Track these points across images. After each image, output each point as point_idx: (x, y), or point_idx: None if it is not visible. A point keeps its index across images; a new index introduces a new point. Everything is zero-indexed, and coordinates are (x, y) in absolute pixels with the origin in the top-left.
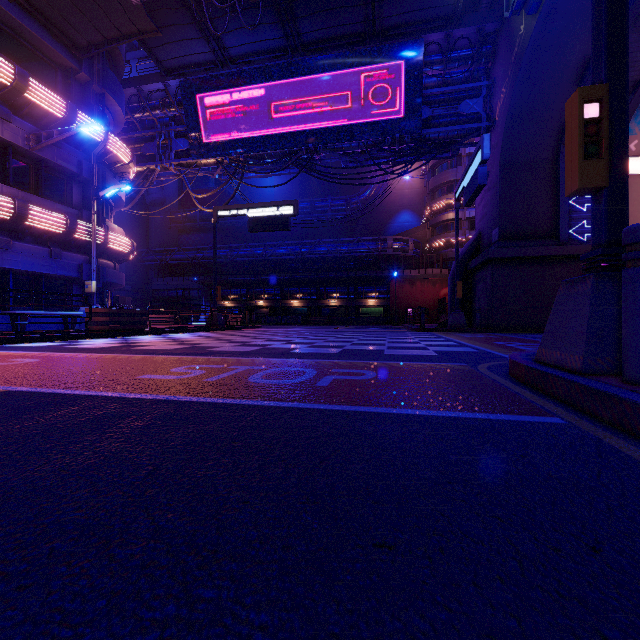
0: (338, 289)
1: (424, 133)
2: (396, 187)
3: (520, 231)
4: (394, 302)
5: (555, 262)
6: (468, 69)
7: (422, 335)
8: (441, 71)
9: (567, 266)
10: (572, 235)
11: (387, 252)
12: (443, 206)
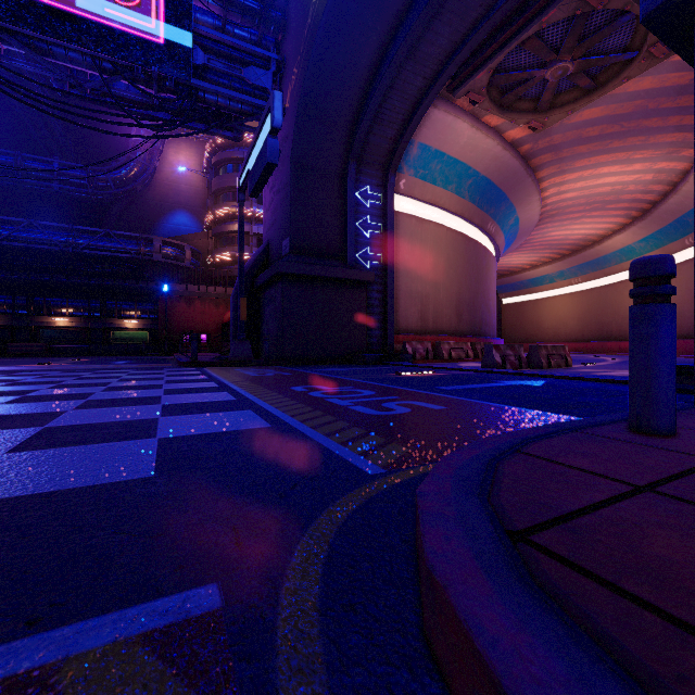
0: (71, 302)
1: (196, 84)
2: (169, 177)
3: (312, 246)
4: (165, 325)
5: (345, 286)
6: (255, 25)
7: (185, 375)
8: (221, 11)
9: (355, 292)
10: (358, 260)
11: (154, 257)
12: (228, 214)
